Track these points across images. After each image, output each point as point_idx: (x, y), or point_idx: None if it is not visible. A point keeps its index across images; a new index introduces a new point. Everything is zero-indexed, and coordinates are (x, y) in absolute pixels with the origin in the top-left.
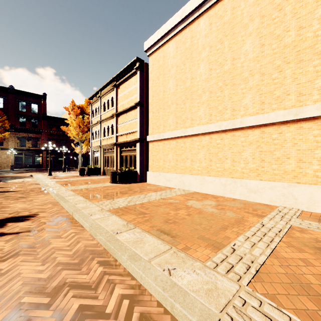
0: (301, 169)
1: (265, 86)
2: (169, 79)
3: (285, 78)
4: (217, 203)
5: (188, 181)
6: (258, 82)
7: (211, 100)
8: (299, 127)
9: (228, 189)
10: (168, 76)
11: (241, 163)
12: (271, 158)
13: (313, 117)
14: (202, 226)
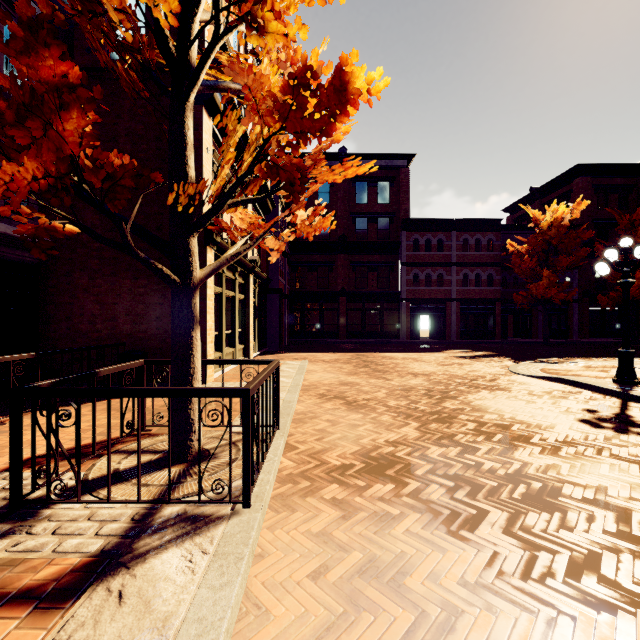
0: None
1: None
2: None
3: None
4: None
5: None
6: None
7: None
8: None
9: None
10: None
11: None
12: None
13: None
14: None
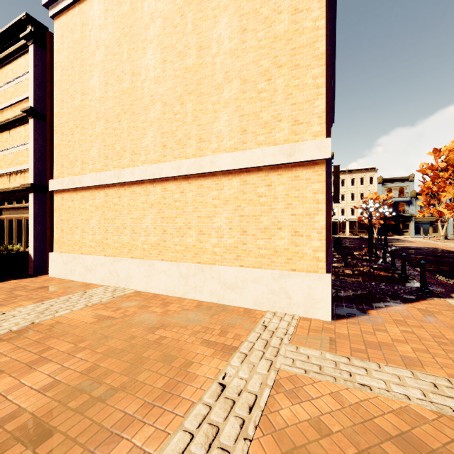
0: (297, 247)
1: (248, 102)
2: (92, 70)
3: (276, 92)
4: (161, 320)
5: (125, 271)
6: (237, 94)
7: (165, 118)
8: (295, 176)
9: (192, 285)
10: (91, 64)
11: (212, 237)
12: (256, 228)
13: (313, 161)
14: (48, 445)
